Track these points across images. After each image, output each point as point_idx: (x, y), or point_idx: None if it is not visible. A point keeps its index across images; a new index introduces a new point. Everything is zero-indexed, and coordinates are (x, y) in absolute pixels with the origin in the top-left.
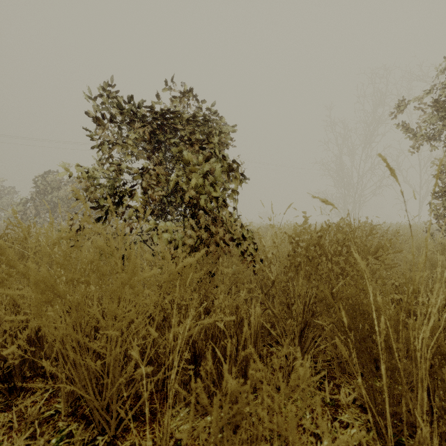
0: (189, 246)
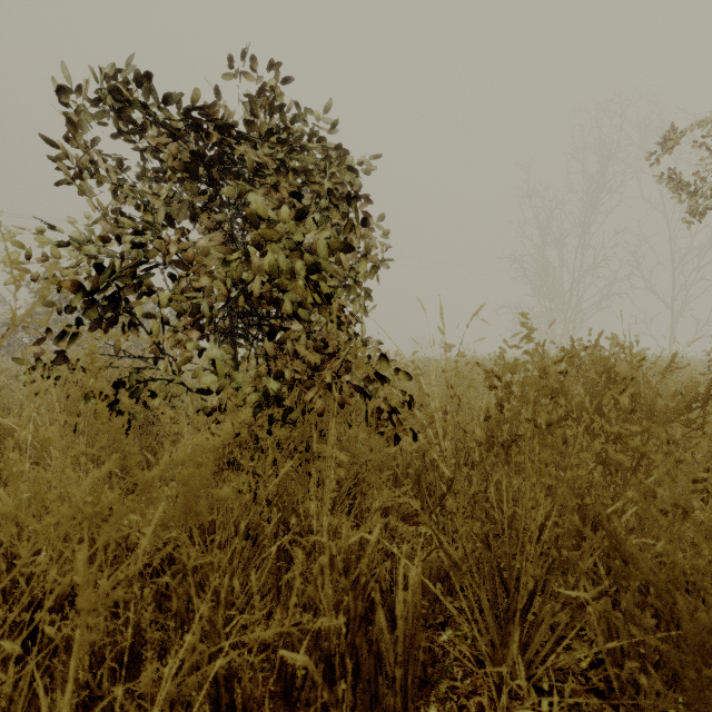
0: (266, 395)
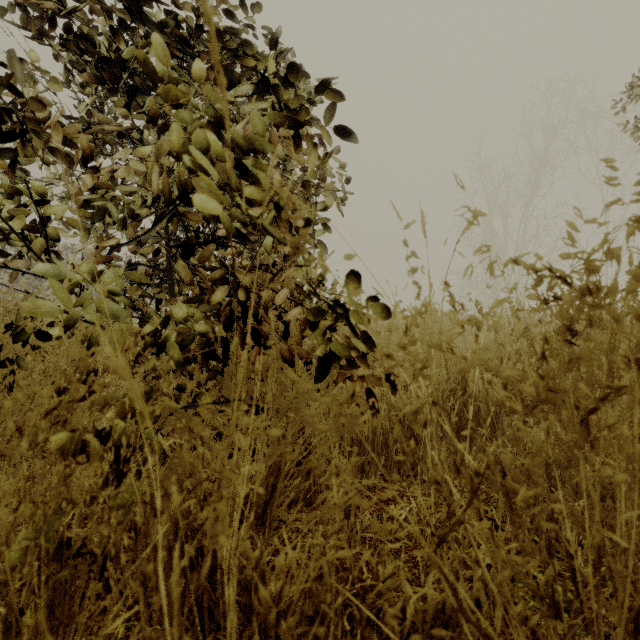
0: (182, 334)
